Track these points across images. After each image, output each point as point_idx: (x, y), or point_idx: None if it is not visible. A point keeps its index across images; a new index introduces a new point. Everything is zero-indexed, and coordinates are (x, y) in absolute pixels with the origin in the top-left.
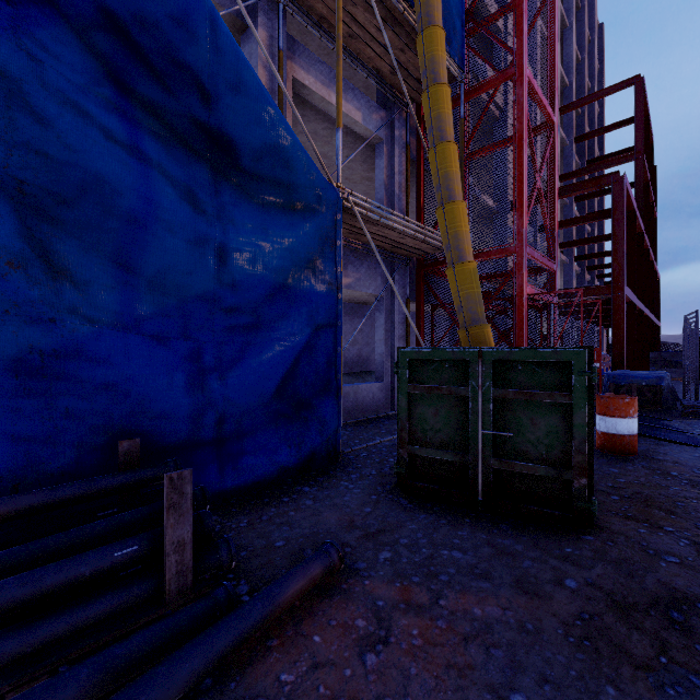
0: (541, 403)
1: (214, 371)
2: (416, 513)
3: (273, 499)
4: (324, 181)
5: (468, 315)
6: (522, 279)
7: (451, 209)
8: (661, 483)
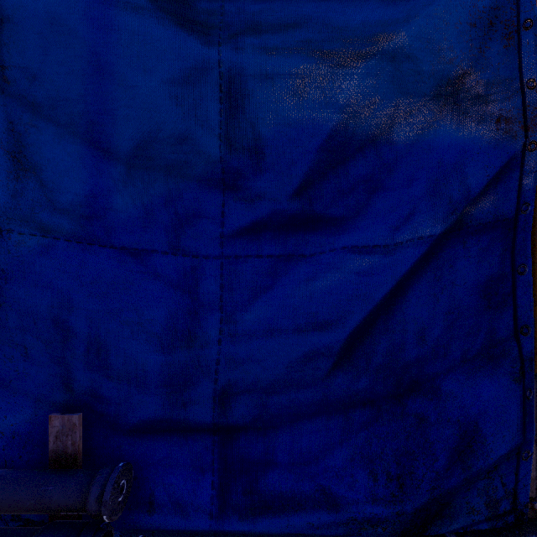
0: None
1: (221, 308)
2: None
3: None
4: None
5: None
6: None
7: None
8: None
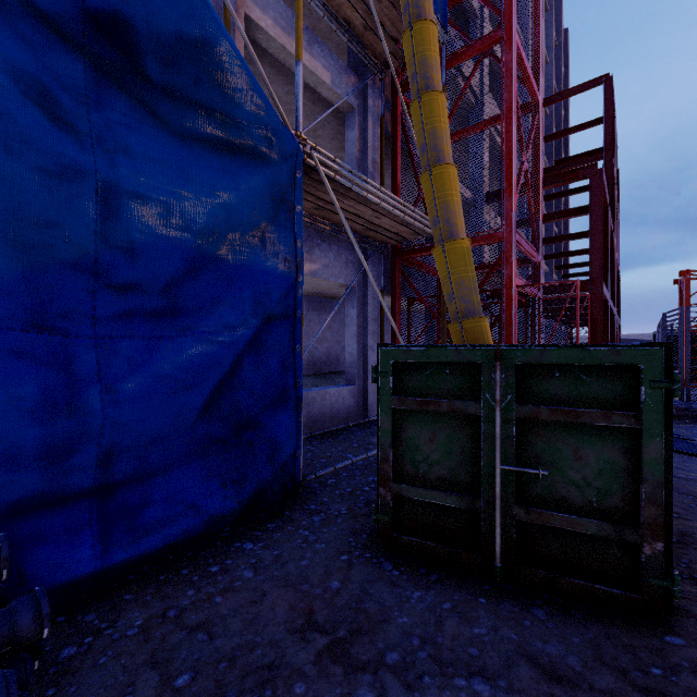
0: (591, 426)
1: (95, 381)
2: (406, 589)
3: (196, 569)
4: (276, 118)
5: (461, 305)
6: (511, 268)
7: (439, 173)
8: None
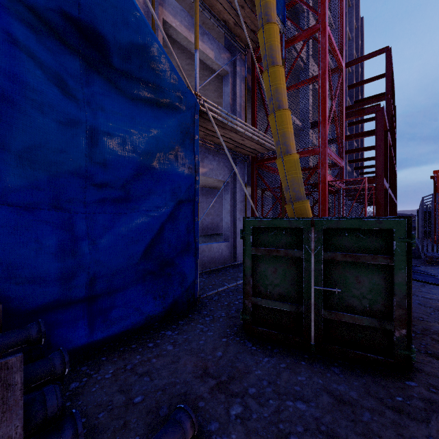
0: (365, 264)
1: (86, 238)
2: (259, 356)
3: (140, 345)
4: (184, 85)
5: (293, 193)
6: (324, 170)
7: (280, 115)
8: None
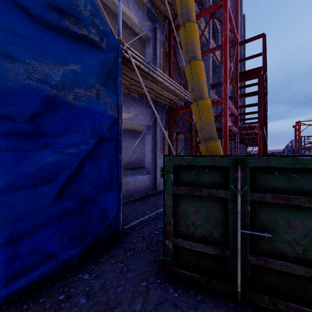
0: (298, 206)
1: None
2: (182, 308)
3: (49, 297)
4: (105, 24)
5: (207, 134)
6: (226, 117)
7: (195, 64)
8: None
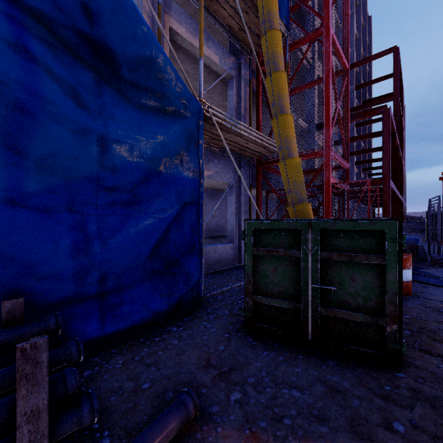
0: (359, 263)
1: (97, 238)
2: (259, 350)
3: (147, 339)
4: (189, 93)
5: (295, 196)
6: (328, 173)
7: (282, 119)
8: (437, 319)
